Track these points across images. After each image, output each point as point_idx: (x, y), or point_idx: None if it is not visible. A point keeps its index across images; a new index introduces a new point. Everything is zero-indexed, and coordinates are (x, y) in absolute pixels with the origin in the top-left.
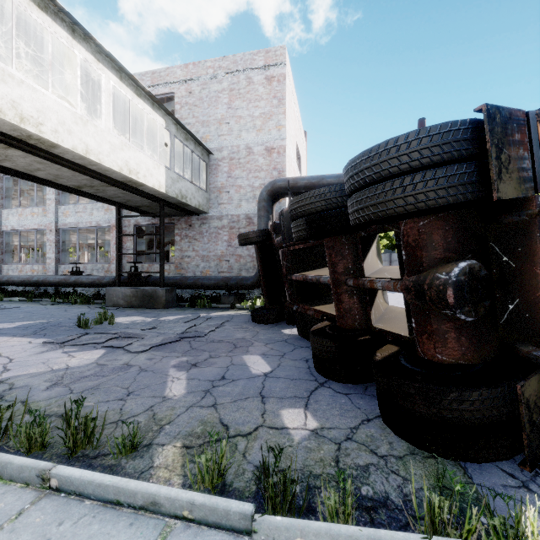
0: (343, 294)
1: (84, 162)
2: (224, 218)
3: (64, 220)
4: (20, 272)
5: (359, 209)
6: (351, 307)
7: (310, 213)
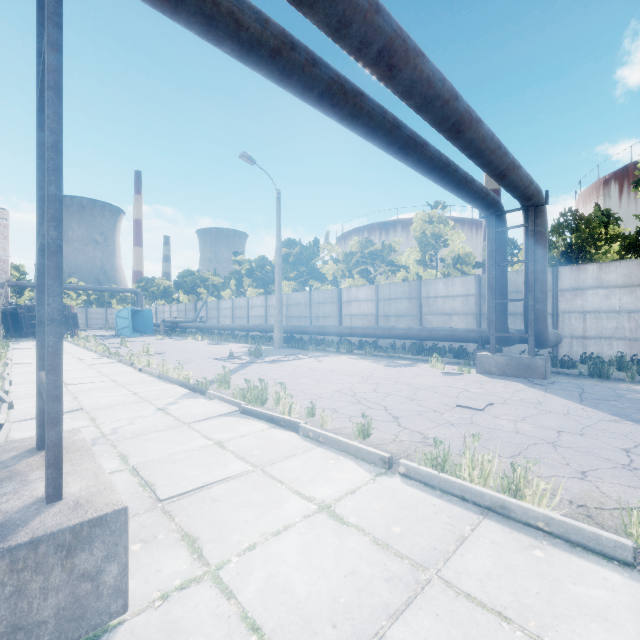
0: None
1: None
2: None
3: None
4: None
5: None
6: None
7: None
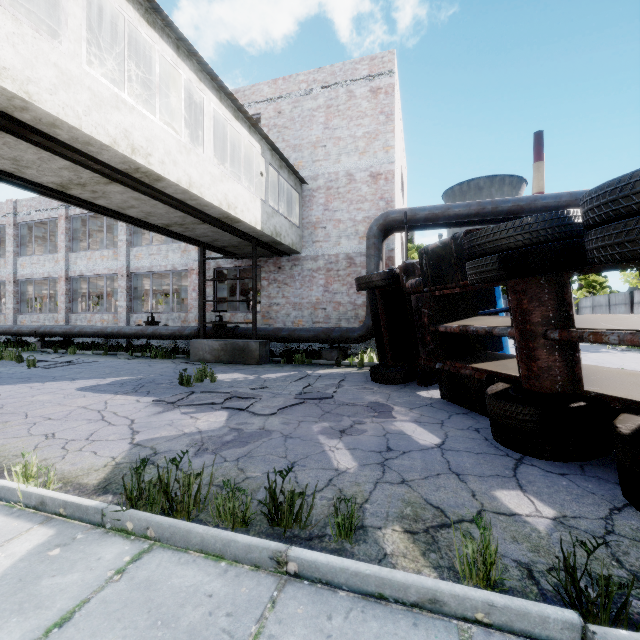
0: (539, 350)
1: (185, 197)
2: (319, 259)
3: (136, 264)
4: (89, 322)
5: (626, 242)
6: (550, 366)
7: (505, 250)
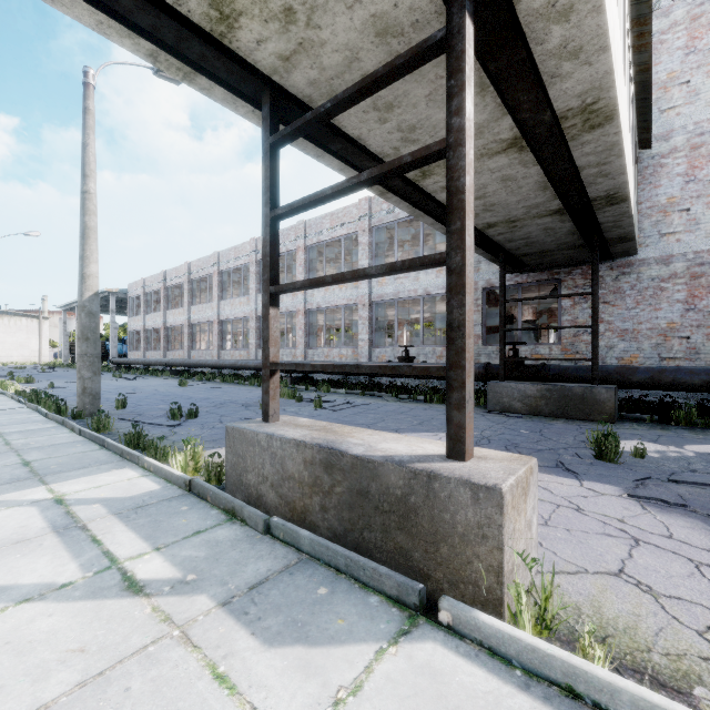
0: None
1: (593, 160)
2: (674, 261)
3: (379, 291)
4: (326, 357)
5: None
6: None
7: None
